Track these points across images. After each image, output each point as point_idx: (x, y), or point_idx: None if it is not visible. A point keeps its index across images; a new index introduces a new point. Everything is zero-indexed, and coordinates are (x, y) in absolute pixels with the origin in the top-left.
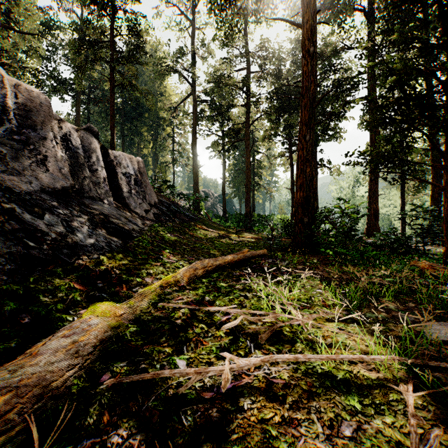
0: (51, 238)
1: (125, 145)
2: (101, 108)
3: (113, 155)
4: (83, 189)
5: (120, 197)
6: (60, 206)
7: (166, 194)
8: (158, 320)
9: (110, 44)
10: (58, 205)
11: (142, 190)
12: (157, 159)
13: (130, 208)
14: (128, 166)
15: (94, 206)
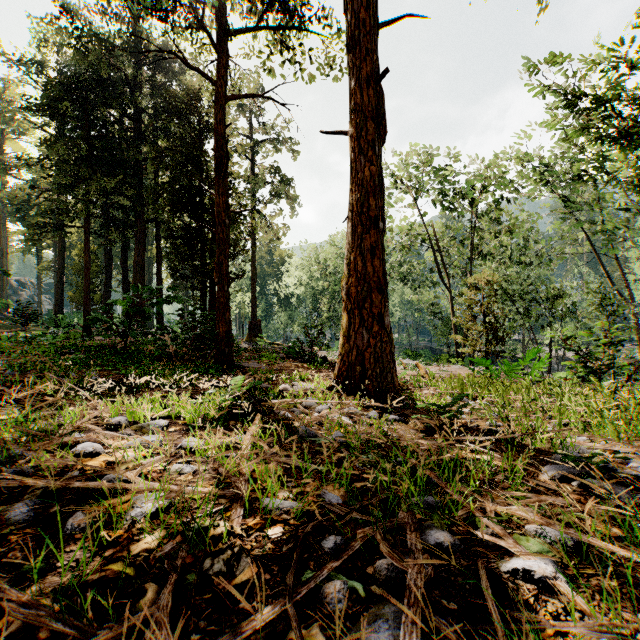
0: None
1: None
2: None
3: None
4: None
5: None
6: None
7: None
8: None
9: None
10: None
11: None
12: None
13: None
14: None
15: None
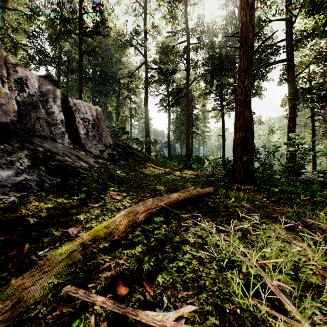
0: None
1: (95, 104)
2: (77, 76)
3: (73, 102)
4: (35, 128)
5: (76, 138)
6: None
7: (123, 139)
8: None
9: (79, 20)
10: None
11: (98, 133)
12: (119, 115)
13: (85, 148)
14: (87, 113)
15: (42, 144)
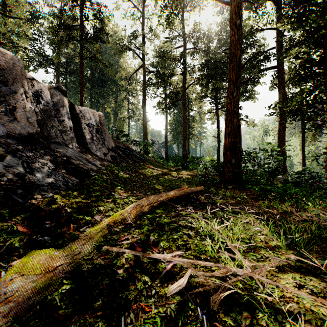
0: (7, 179)
1: (93, 105)
2: (76, 78)
3: (79, 109)
4: (51, 136)
5: (83, 143)
6: (24, 150)
7: (122, 141)
8: (98, 269)
9: (80, 27)
10: (22, 148)
11: (102, 137)
12: (117, 116)
13: (91, 151)
14: (91, 119)
15: (58, 150)
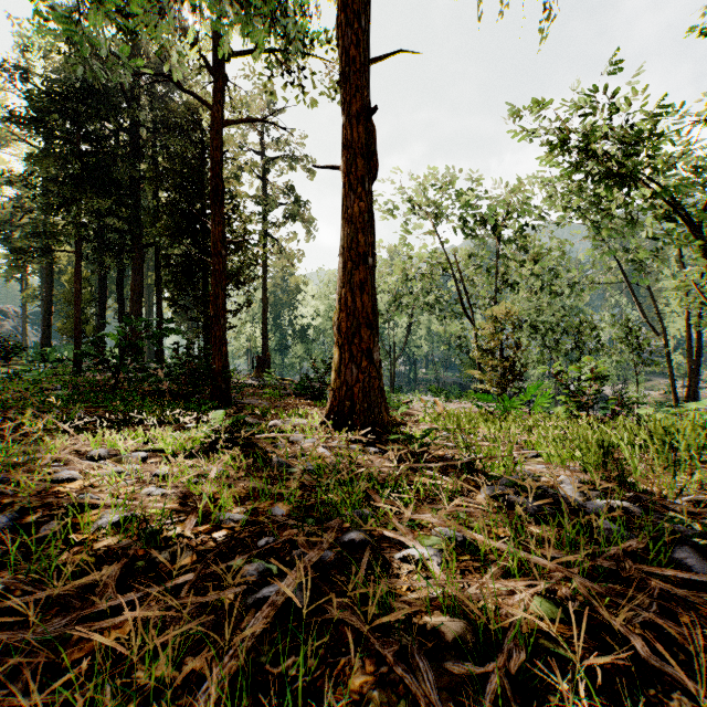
0: None
1: None
2: None
3: None
4: None
5: None
6: None
7: None
8: None
9: None
10: None
11: None
12: None
13: None
14: None
15: None
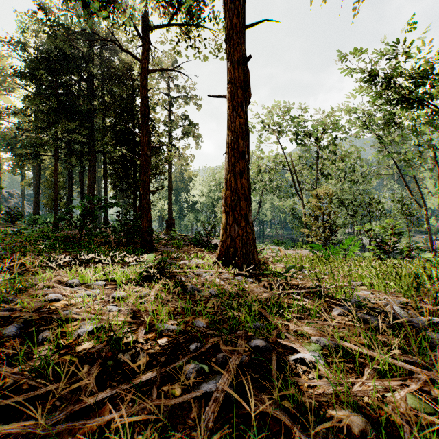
0: None
1: None
2: None
3: None
4: None
5: None
6: None
7: None
8: None
9: None
10: None
11: None
12: None
13: None
14: None
15: None
